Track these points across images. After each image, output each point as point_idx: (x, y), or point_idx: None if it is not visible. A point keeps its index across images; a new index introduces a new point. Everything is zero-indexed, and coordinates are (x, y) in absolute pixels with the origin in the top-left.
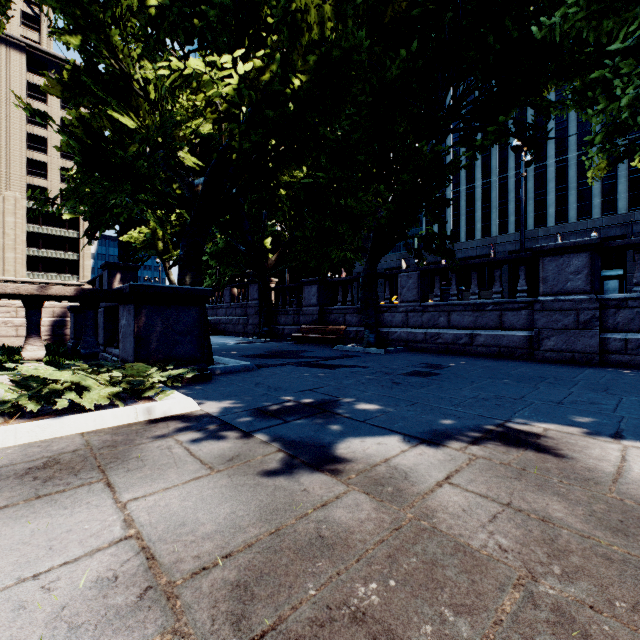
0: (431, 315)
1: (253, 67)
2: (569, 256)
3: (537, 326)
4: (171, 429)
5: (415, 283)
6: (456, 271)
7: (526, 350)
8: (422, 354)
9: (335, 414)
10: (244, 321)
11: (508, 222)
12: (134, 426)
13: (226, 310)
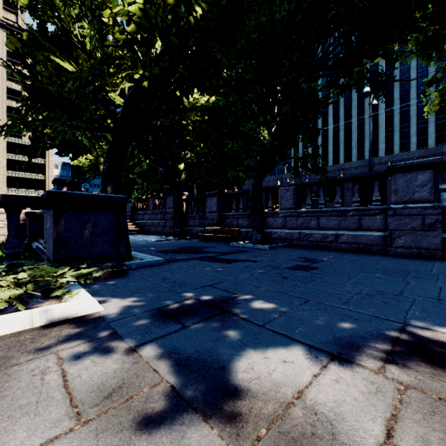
0: (304, 219)
1: (161, 4)
2: (416, 172)
3: (390, 228)
4: (61, 339)
5: (292, 195)
6: (324, 185)
7: (380, 247)
8: (298, 249)
9: (234, 315)
10: (163, 224)
11: (351, 154)
12: (24, 335)
13: (150, 216)
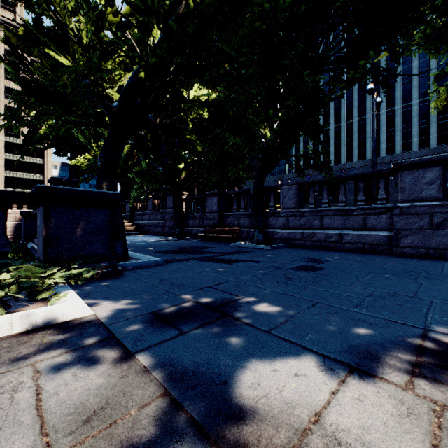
0: (307, 219)
1: None
2: (424, 170)
3: (396, 227)
4: (41, 348)
5: (294, 194)
6: (327, 184)
7: (386, 246)
8: (301, 250)
9: (236, 320)
10: (162, 224)
11: (353, 154)
12: (0, 343)
13: (149, 216)
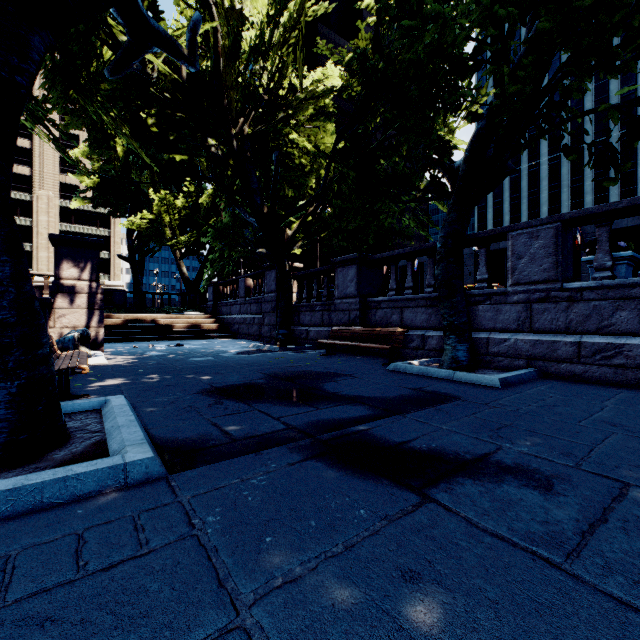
0: (592, 307)
1: None
2: None
3: None
4: None
5: (548, 246)
6: None
7: None
8: (594, 392)
9: None
10: (259, 320)
11: (583, 202)
12: None
13: (240, 307)
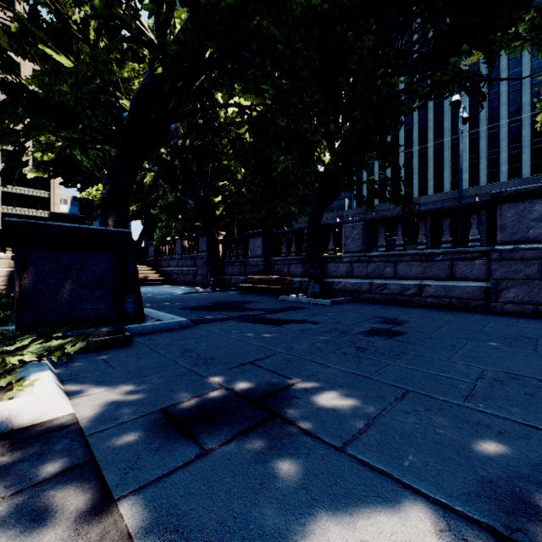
0: (376, 265)
1: None
2: (531, 202)
3: (494, 276)
4: None
5: (360, 233)
6: (402, 221)
7: (481, 302)
8: (369, 305)
9: (290, 425)
10: (194, 272)
11: (427, 186)
12: None
13: (178, 261)
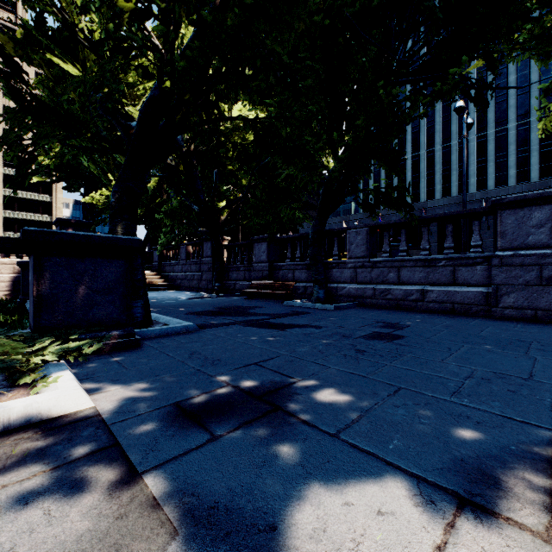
0: (380, 271)
1: None
2: (530, 209)
3: (495, 282)
4: (9, 464)
5: (364, 239)
6: (406, 227)
7: (482, 307)
8: (373, 310)
9: (290, 416)
10: (198, 277)
11: (435, 190)
12: None
13: (182, 267)
